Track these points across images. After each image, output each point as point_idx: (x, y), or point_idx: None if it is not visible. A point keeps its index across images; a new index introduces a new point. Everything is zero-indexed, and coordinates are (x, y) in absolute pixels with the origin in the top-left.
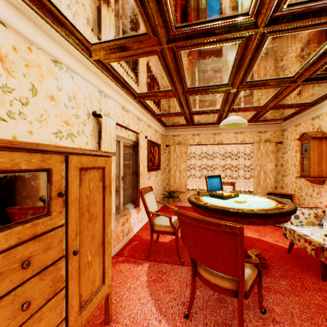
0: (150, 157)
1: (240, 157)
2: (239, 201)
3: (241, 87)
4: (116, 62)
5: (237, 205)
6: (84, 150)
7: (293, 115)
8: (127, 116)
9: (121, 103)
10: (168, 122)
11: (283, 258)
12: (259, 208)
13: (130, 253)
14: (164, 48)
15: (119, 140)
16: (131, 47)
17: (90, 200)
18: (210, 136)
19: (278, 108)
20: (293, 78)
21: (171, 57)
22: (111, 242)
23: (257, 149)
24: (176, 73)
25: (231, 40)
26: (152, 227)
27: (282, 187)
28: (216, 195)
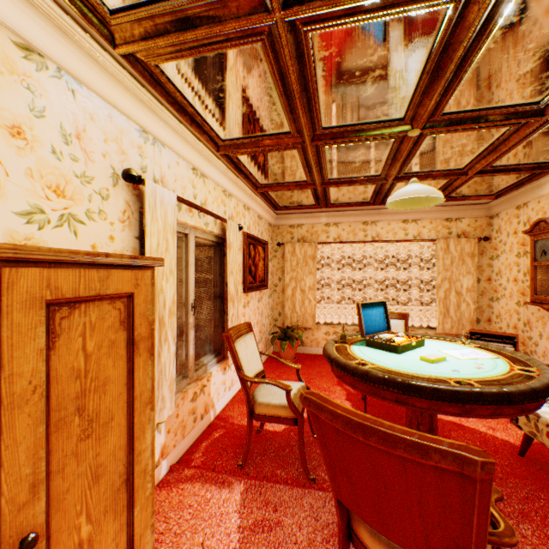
0: (249, 265)
1: (412, 264)
2: (432, 359)
3: (431, 125)
4: (172, 61)
5: (430, 369)
6: (64, 253)
7: (514, 187)
8: (204, 187)
9: (190, 160)
10: (281, 200)
11: (513, 468)
12: (480, 377)
13: (206, 458)
14: (276, 22)
15: (186, 233)
16: (202, 20)
17: (88, 380)
18: (358, 226)
19: (491, 173)
20: (539, 106)
21: (292, 48)
22: (153, 468)
23: (444, 250)
24: (301, 92)
25: (431, 1)
26: (251, 407)
27: (489, 320)
28: (380, 344)
